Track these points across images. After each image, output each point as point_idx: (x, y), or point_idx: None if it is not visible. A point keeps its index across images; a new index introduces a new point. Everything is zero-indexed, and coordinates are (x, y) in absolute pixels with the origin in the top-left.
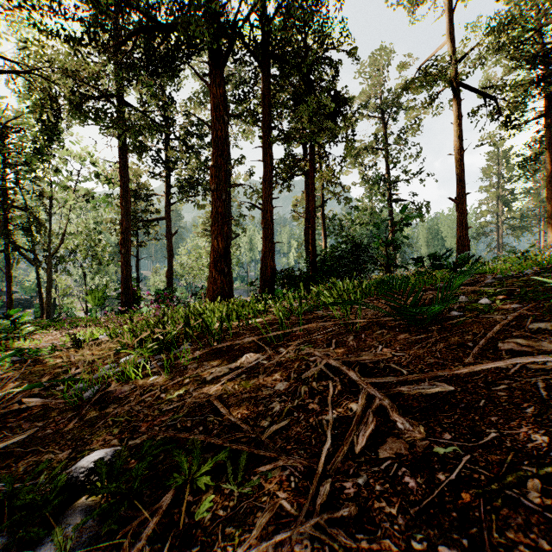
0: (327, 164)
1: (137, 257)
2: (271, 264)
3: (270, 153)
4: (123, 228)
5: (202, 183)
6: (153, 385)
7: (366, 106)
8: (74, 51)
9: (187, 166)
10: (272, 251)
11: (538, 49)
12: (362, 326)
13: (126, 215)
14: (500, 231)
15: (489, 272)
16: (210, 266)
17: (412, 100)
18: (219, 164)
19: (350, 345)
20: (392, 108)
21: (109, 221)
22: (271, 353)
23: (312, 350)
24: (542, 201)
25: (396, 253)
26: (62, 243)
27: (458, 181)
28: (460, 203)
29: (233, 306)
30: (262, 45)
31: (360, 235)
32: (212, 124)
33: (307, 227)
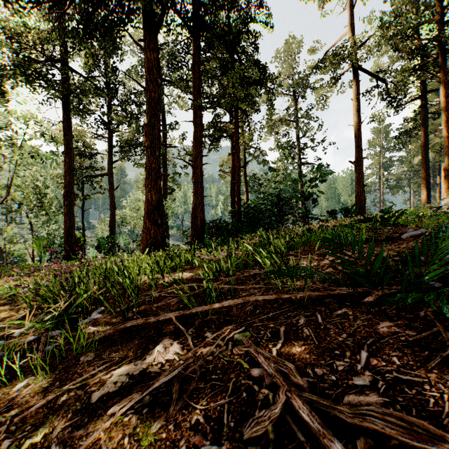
0: (250, 128)
1: (82, 208)
2: (201, 215)
3: (200, 114)
4: (66, 182)
5: (141, 144)
6: (14, 402)
7: (280, 85)
8: (5, 5)
9: (128, 129)
10: (202, 204)
11: (417, 43)
12: (309, 296)
13: (69, 170)
14: (382, 190)
15: (400, 224)
16: (144, 217)
17: (319, 79)
18: (152, 123)
19: (306, 337)
20: (301, 87)
21: (55, 175)
22: (191, 360)
23: (254, 350)
24: (412, 167)
25: (313, 206)
26: (8, 195)
27: (356, 147)
28: (358, 166)
29: (160, 259)
30: (193, 16)
31: (281, 189)
32: (146, 86)
33: (232, 183)
